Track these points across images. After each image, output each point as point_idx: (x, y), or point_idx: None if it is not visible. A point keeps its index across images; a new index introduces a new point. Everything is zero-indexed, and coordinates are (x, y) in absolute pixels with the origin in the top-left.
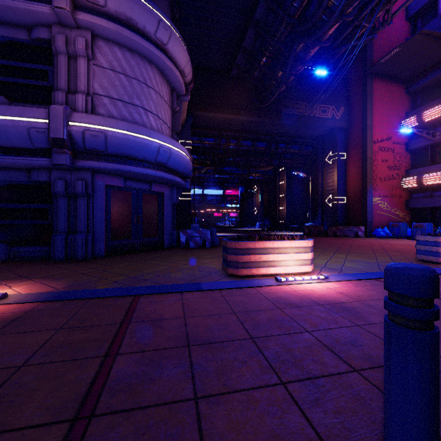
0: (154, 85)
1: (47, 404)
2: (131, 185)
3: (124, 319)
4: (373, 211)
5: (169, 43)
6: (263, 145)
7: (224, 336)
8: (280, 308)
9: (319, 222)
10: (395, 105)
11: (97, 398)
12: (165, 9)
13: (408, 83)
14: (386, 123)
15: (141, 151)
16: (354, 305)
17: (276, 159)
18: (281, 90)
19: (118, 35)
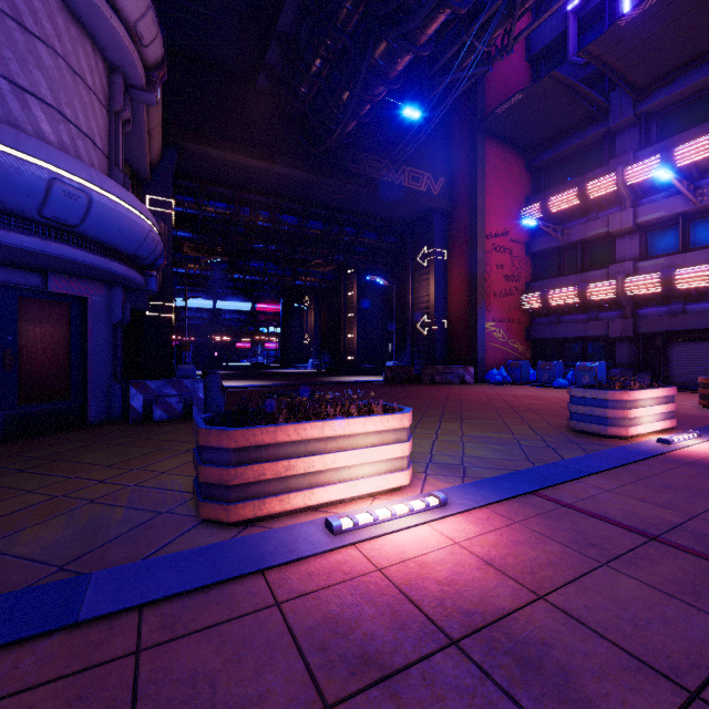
0: (49, 33)
1: None
2: None
3: None
4: (486, 342)
5: None
6: (318, 225)
7: None
8: (328, 707)
9: (408, 360)
10: (513, 183)
11: None
12: None
13: (529, 153)
14: (503, 210)
15: None
16: (540, 626)
17: (341, 252)
18: (348, 129)
19: None
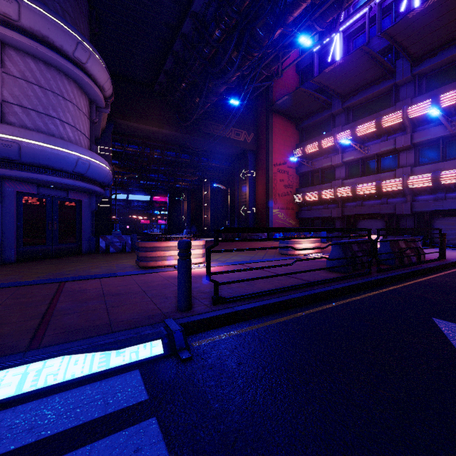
0: (72, 98)
1: (23, 317)
2: (46, 192)
3: (56, 292)
4: (274, 220)
5: (88, 62)
6: (187, 157)
7: (127, 291)
8: (168, 280)
9: None
10: (289, 137)
11: (52, 313)
12: (83, 25)
13: (297, 121)
14: (283, 151)
15: (59, 162)
16: (213, 275)
17: (199, 171)
18: (200, 112)
19: (33, 49)
